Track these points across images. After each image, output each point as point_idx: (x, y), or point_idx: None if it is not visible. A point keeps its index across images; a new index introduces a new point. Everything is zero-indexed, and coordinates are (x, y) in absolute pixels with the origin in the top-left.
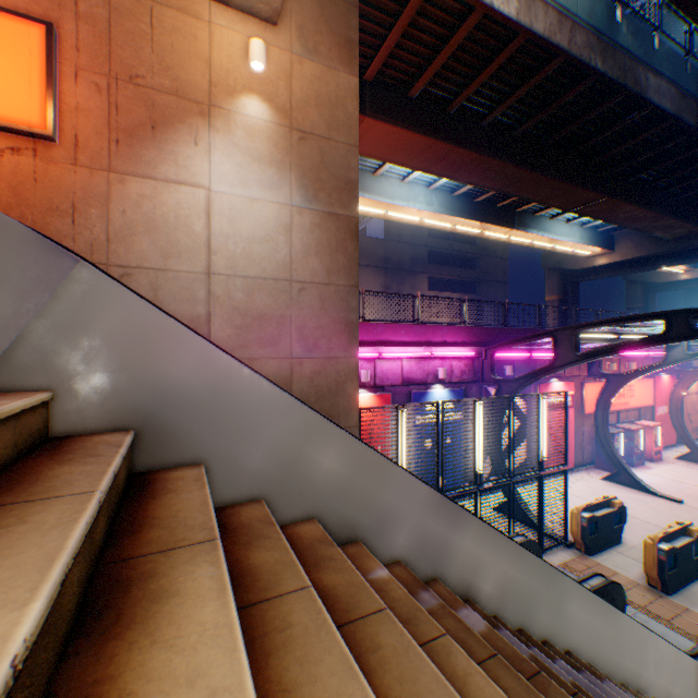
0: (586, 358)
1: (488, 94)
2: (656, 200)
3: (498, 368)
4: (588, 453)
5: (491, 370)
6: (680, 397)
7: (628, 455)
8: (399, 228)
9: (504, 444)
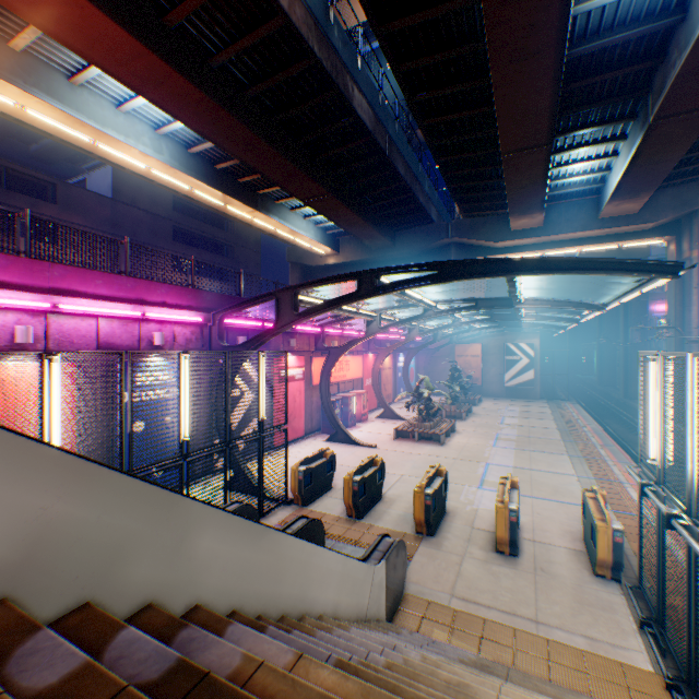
0: (304, 317)
1: (215, 27)
2: (365, 211)
3: (233, 338)
4: (317, 421)
5: (221, 337)
6: (379, 369)
7: (346, 418)
8: (136, 191)
9: (221, 405)
